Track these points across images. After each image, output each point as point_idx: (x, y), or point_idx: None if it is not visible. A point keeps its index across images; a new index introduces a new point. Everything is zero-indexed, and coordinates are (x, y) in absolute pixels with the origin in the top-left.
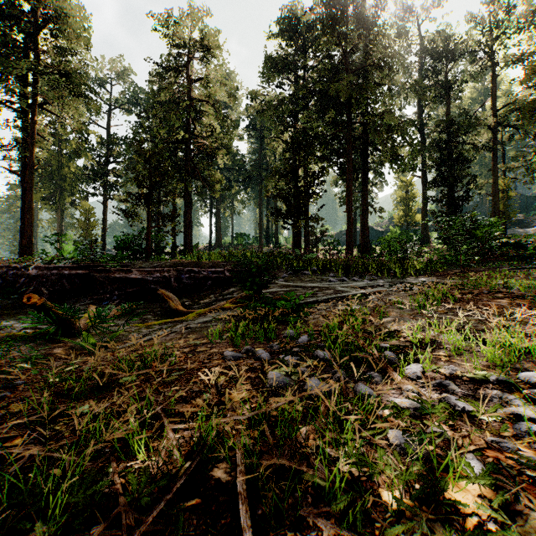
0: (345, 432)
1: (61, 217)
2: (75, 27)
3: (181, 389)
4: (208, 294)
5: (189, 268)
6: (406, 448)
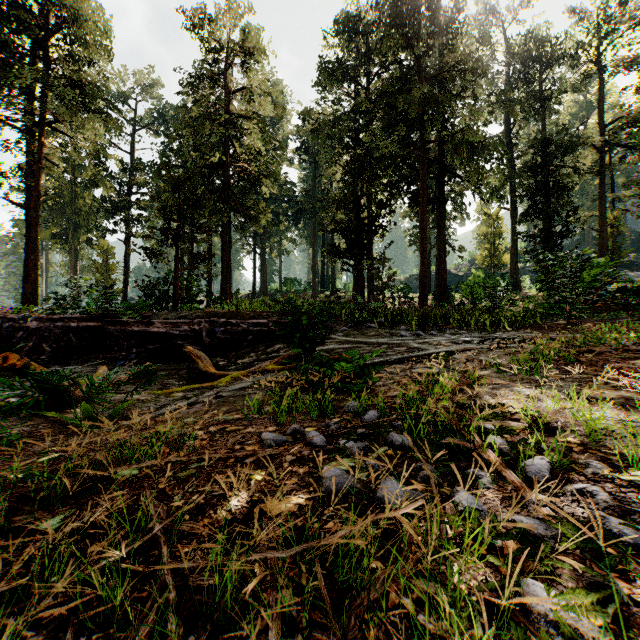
0: (447, 580)
1: (75, 258)
2: (89, 26)
3: (197, 492)
4: (249, 352)
5: (225, 319)
6: (559, 623)
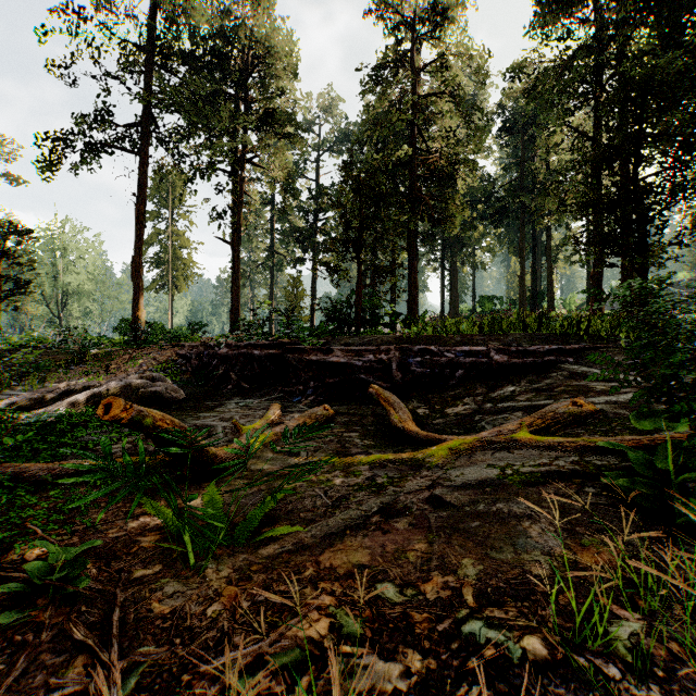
0: None
1: (272, 290)
2: (278, 50)
3: None
4: (460, 395)
5: (422, 346)
6: None
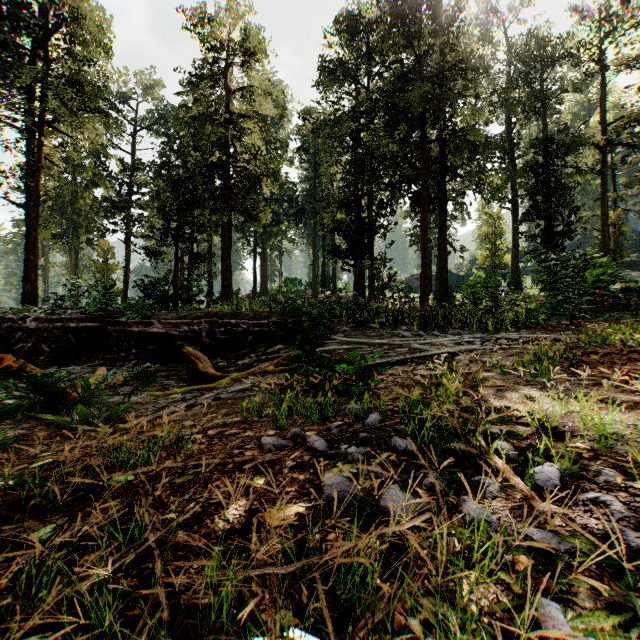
0: (455, 598)
1: (75, 259)
2: (89, 26)
3: (194, 499)
4: (249, 352)
5: (225, 320)
6: None
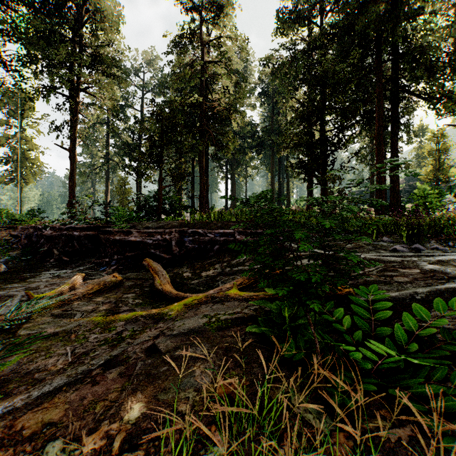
0: None
1: (107, 187)
2: (105, 12)
3: None
4: (214, 262)
5: (193, 229)
6: None
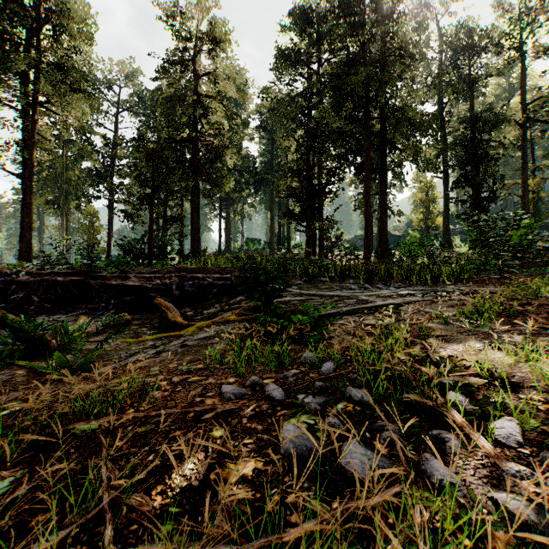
0: None
1: (66, 221)
2: (76, 19)
3: (154, 451)
4: (213, 303)
5: (193, 274)
6: None
